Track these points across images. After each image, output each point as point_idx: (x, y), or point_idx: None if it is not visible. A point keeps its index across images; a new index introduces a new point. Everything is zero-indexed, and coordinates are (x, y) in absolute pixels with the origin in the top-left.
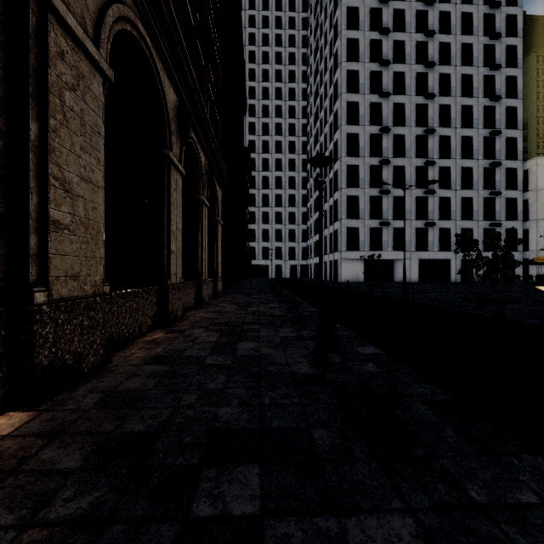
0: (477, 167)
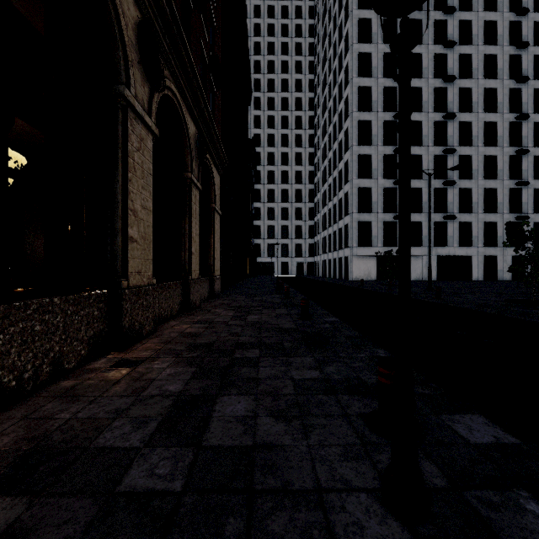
0: (501, 155)
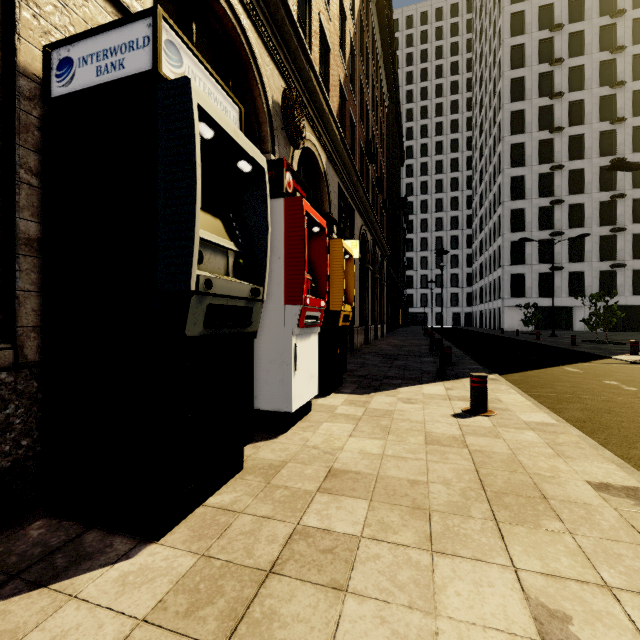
0: None
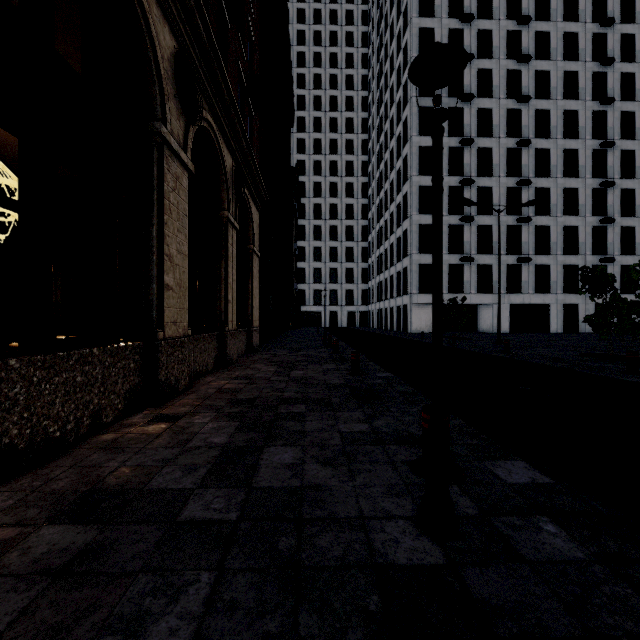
0: (583, 188)
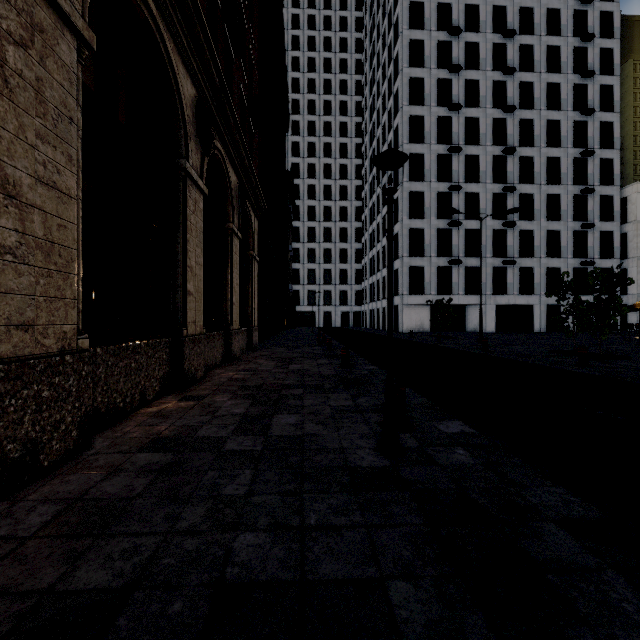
0: (565, 195)
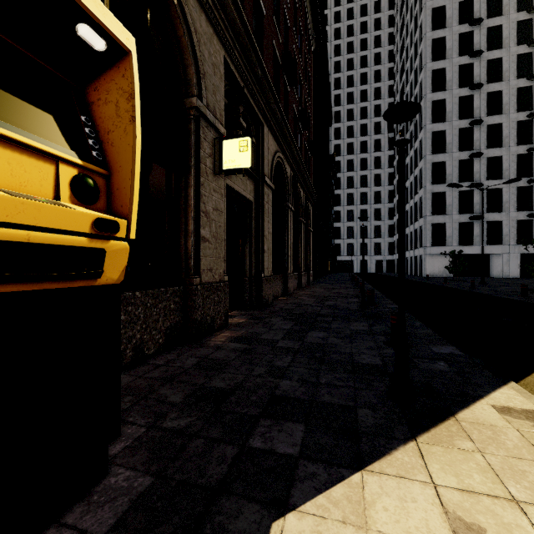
0: None
